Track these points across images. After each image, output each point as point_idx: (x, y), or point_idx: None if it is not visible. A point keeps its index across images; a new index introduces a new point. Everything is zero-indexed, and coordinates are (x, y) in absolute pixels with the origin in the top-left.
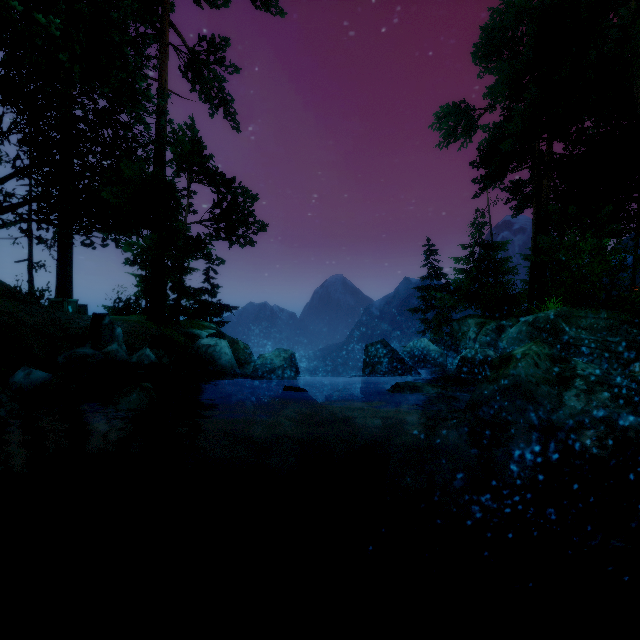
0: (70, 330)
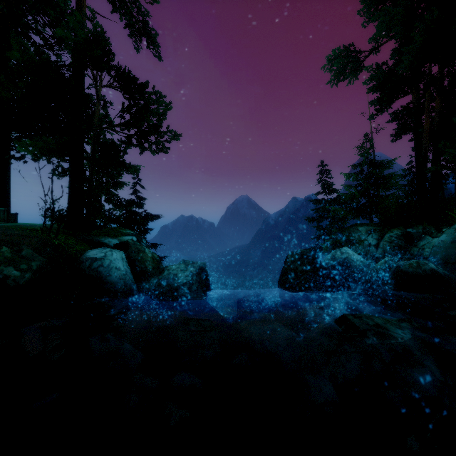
0: None
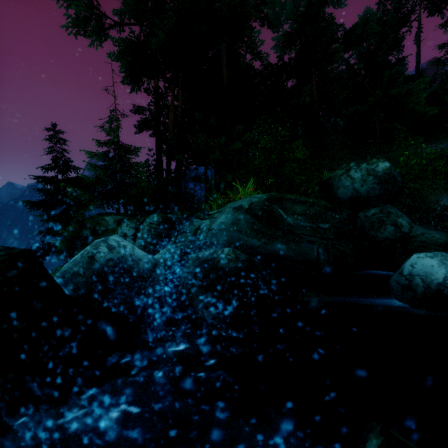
0: None
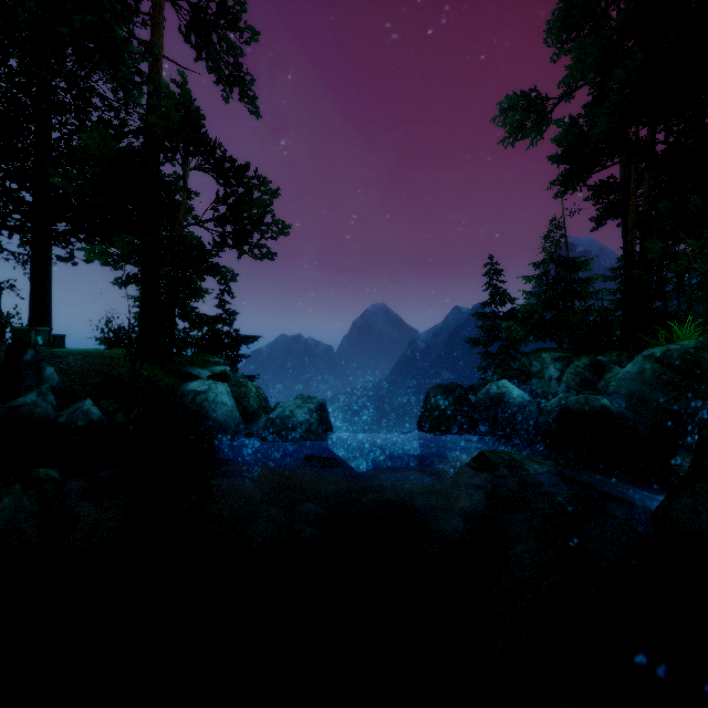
0: None
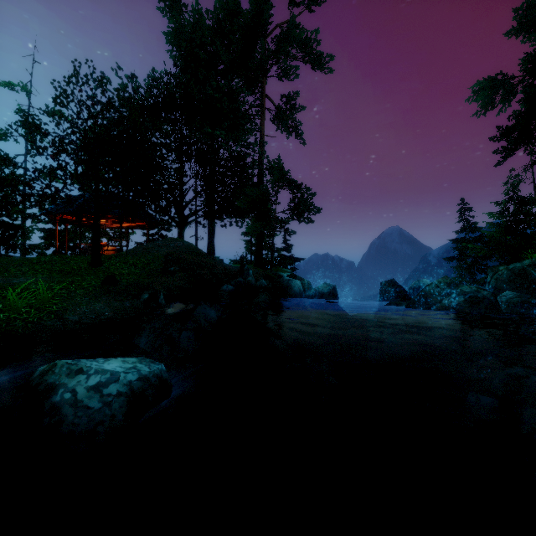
0: (231, 271)
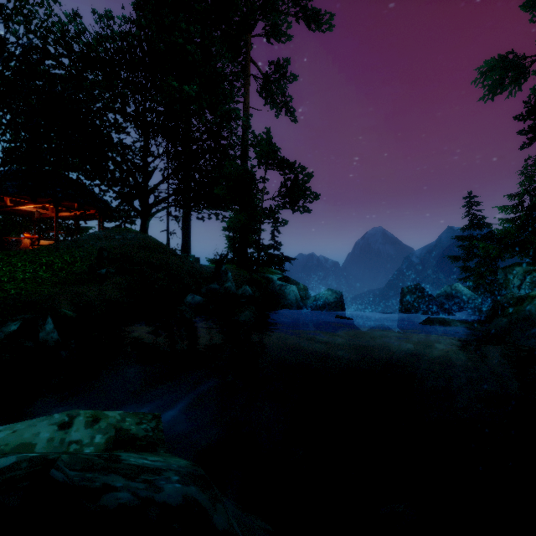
0: (203, 274)
